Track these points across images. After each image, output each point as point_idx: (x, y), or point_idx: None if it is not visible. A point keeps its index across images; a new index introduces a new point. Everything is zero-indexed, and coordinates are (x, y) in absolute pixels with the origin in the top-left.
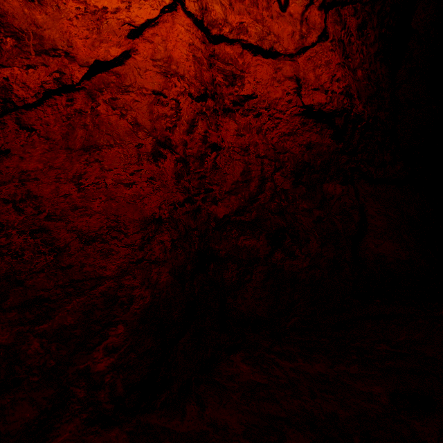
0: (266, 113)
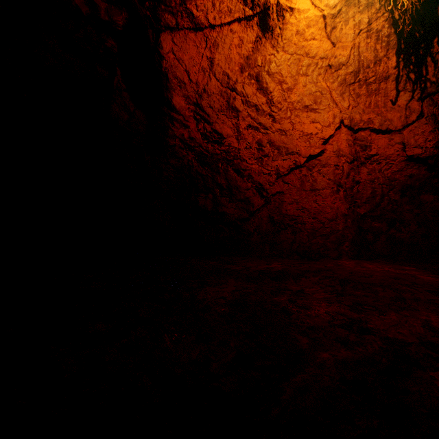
0: (384, 162)
